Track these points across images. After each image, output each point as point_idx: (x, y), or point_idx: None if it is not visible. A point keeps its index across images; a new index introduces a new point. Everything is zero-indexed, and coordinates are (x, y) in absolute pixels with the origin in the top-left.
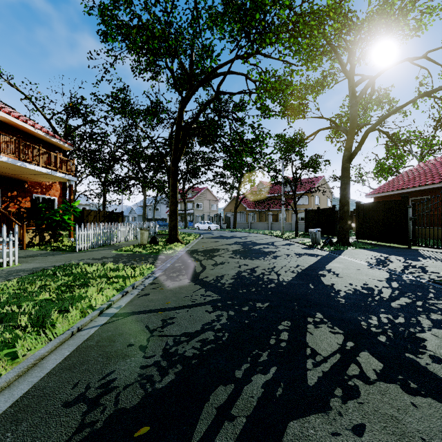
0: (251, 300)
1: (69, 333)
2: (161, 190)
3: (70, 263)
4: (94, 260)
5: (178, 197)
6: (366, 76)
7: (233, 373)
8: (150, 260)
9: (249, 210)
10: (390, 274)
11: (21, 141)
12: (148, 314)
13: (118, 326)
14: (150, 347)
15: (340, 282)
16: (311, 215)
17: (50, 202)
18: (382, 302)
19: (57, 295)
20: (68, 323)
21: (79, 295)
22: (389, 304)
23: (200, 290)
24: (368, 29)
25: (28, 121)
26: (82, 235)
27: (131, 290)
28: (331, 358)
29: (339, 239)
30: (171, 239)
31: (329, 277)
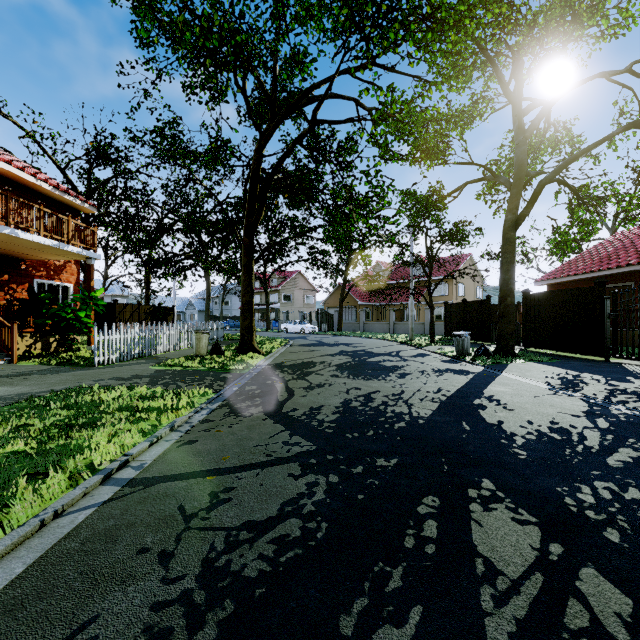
0: (366, 452)
1: (34, 525)
2: (231, 274)
3: (78, 386)
4: (120, 380)
5: (257, 285)
6: (538, 100)
7: (336, 623)
8: (208, 380)
9: (361, 305)
10: (589, 404)
11: (9, 196)
12: (188, 481)
13: (130, 506)
14: (179, 554)
15: (512, 418)
16: (453, 311)
17: (61, 292)
18: (590, 457)
19: (39, 445)
20: (42, 500)
21: (77, 443)
22: (603, 462)
23: (282, 433)
24: (545, 25)
25: (27, 169)
26: (105, 341)
27: (168, 433)
28: (526, 584)
29: (499, 347)
30: (244, 348)
31: (492, 411)
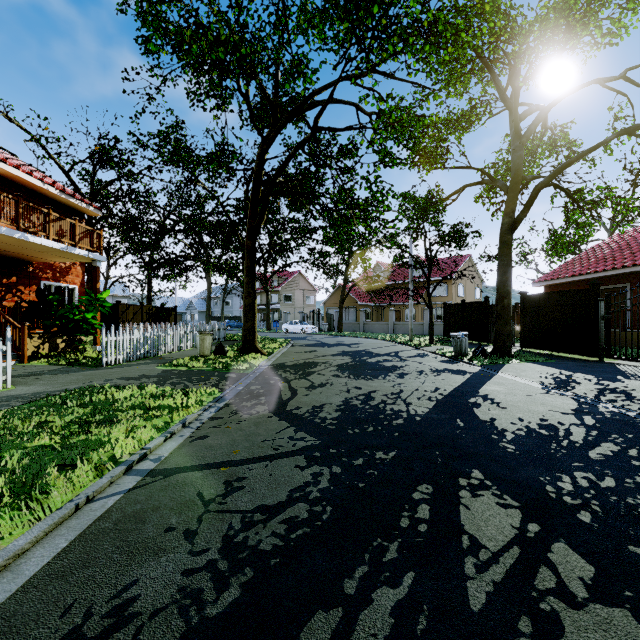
0: (367, 446)
1: (71, 508)
2: (233, 276)
3: (90, 385)
4: (129, 380)
5: (258, 285)
6: (535, 106)
7: (341, 585)
8: (214, 379)
9: (361, 305)
10: (579, 403)
11: (20, 201)
12: (204, 472)
13: (153, 493)
14: (202, 532)
15: (504, 415)
16: (452, 311)
17: (67, 293)
18: (574, 451)
19: (62, 440)
20: (73, 488)
21: (97, 438)
22: (585, 455)
23: (288, 429)
24: (540, 34)
25: (34, 173)
26: (112, 342)
27: (180, 429)
28: (504, 555)
29: (496, 347)
30: (246, 348)
31: (485, 409)
